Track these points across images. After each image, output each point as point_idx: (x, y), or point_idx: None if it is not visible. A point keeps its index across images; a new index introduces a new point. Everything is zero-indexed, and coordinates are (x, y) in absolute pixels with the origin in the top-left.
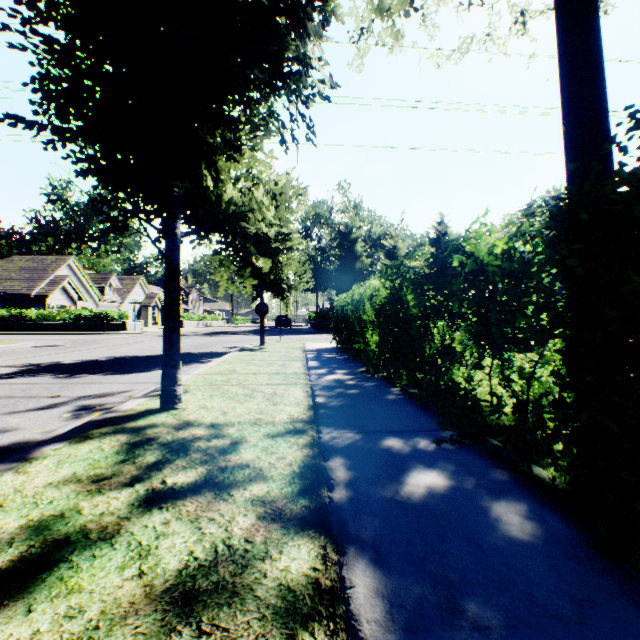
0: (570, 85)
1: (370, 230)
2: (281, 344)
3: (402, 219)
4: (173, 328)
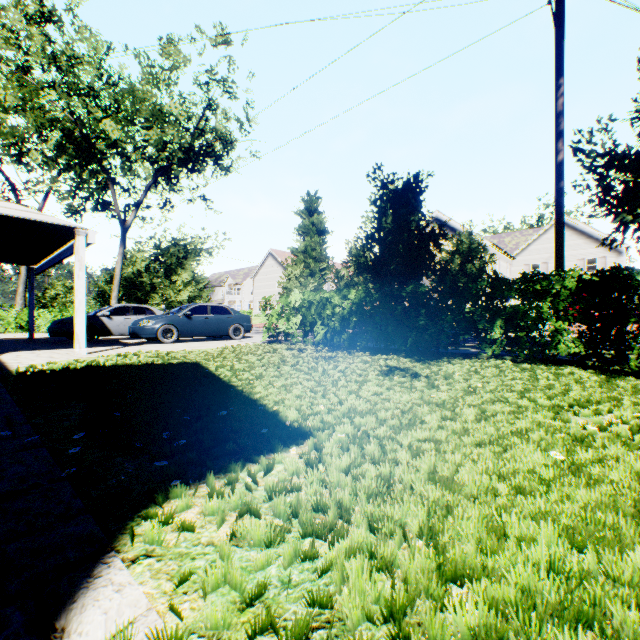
0: None
1: None
2: None
3: None
4: None
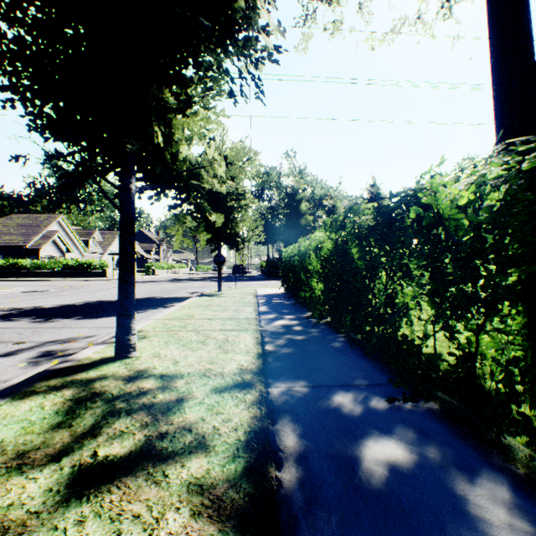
0: (500, 53)
1: (313, 192)
2: (236, 290)
3: (340, 182)
4: (127, 279)
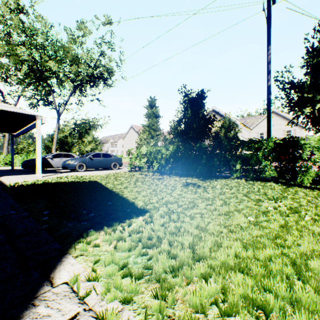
0: None
1: None
2: None
3: None
4: None
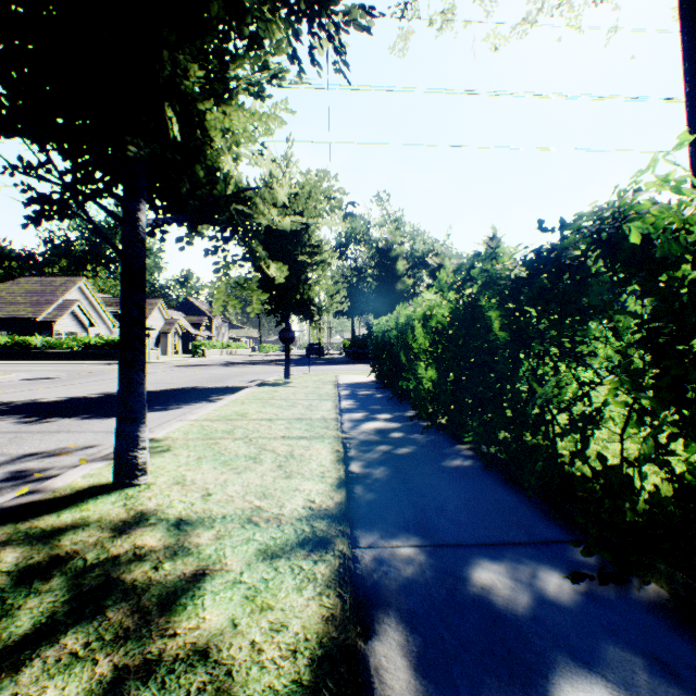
0: None
1: (412, 247)
2: (310, 377)
3: (448, 234)
4: (132, 362)
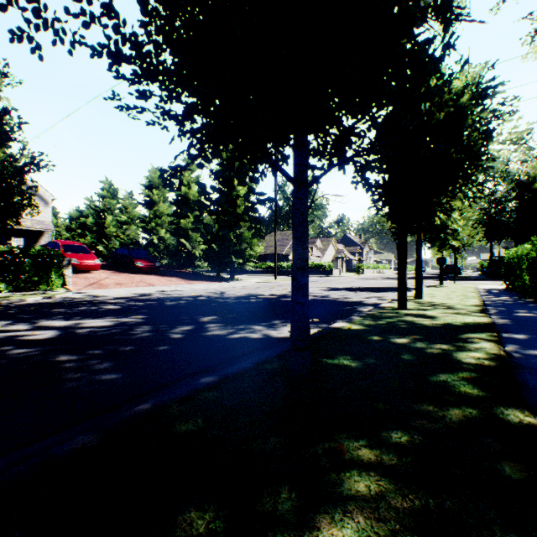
0: None
1: None
2: (455, 285)
3: None
4: (419, 271)
